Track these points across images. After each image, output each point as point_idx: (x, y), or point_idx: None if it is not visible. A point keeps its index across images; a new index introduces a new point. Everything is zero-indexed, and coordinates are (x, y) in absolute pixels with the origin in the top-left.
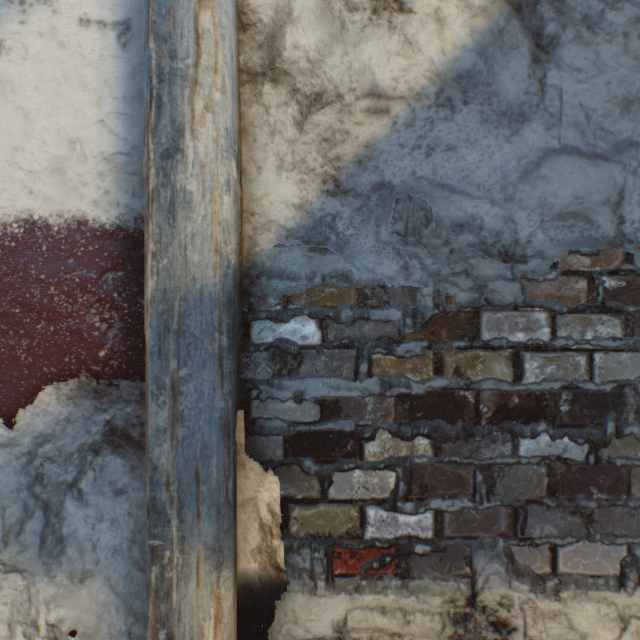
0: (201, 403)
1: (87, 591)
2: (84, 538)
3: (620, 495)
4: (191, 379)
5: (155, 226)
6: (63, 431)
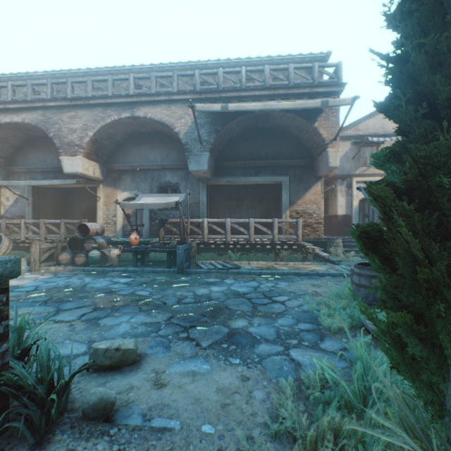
0: None
1: None
2: None
3: None
4: None
5: None
6: None
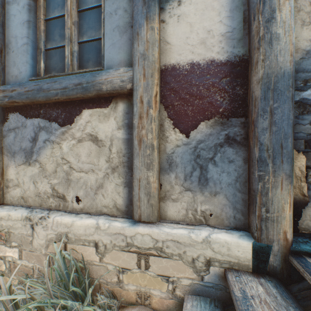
0: (283, 117)
1: (216, 199)
2: (215, 179)
3: None
4: (278, 108)
5: (262, 49)
6: (207, 139)
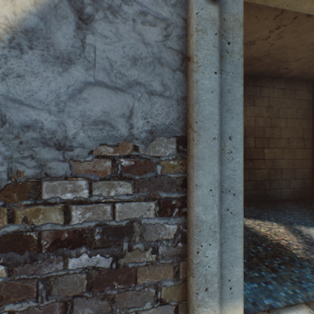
0: None
1: None
2: None
3: (131, 284)
4: None
5: None
6: None
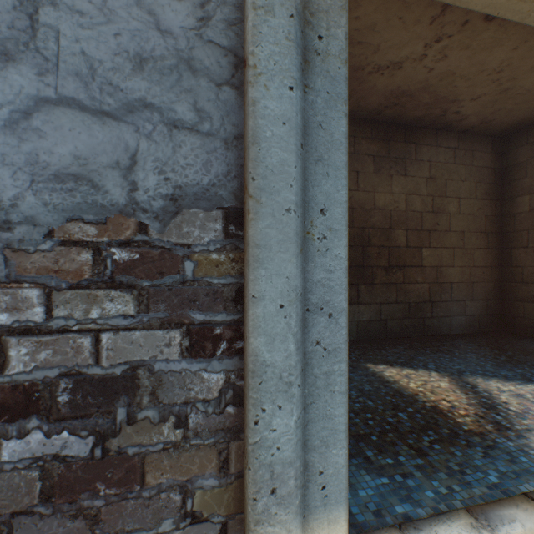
0: None
1: None
2: None
3: (134, 486)
4: None
5: None
6: None
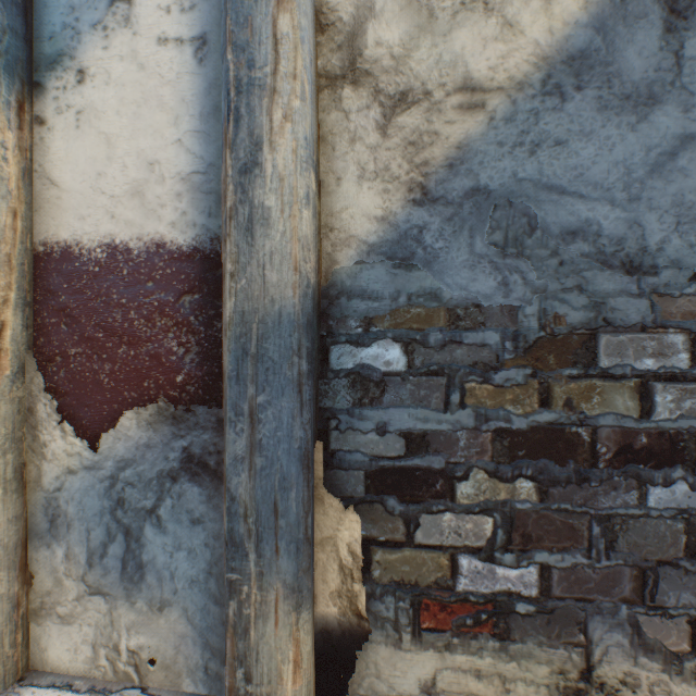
0: (279, 432)
1: (165, 620)
2: (162, 566)
3: None
4: (269, 406)
5: (233, 245)
6: (143, 456)
